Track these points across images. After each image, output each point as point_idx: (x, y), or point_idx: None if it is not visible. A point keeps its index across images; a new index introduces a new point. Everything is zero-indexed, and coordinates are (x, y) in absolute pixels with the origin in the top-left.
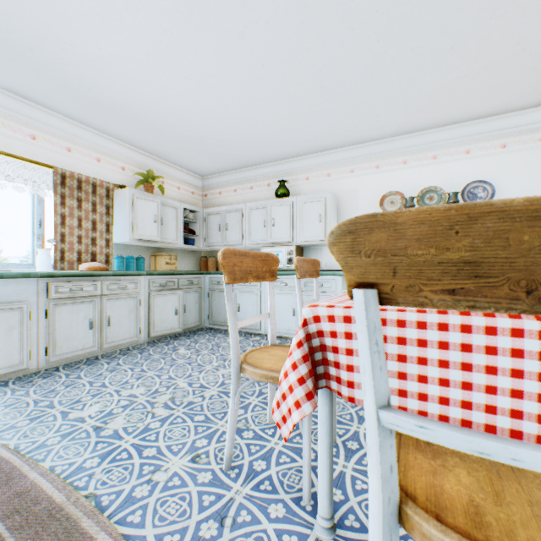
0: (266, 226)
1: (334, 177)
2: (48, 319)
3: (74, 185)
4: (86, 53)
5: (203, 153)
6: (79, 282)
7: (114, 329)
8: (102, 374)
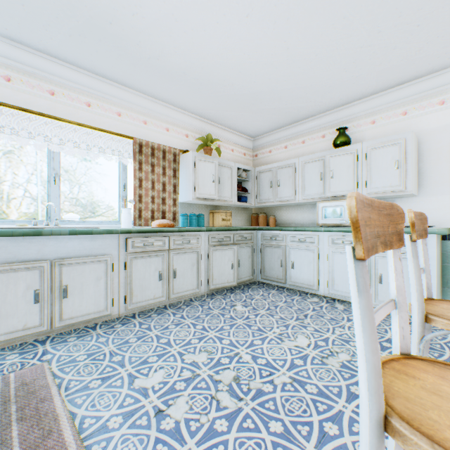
0: (323, 179)
1: (412, 114)
2: (126, 270)
3: (149, 152)
4: (153, 12)
5: (256, 111)
6: (151, 238)
7: (179, 281)
8: (168, 328)
